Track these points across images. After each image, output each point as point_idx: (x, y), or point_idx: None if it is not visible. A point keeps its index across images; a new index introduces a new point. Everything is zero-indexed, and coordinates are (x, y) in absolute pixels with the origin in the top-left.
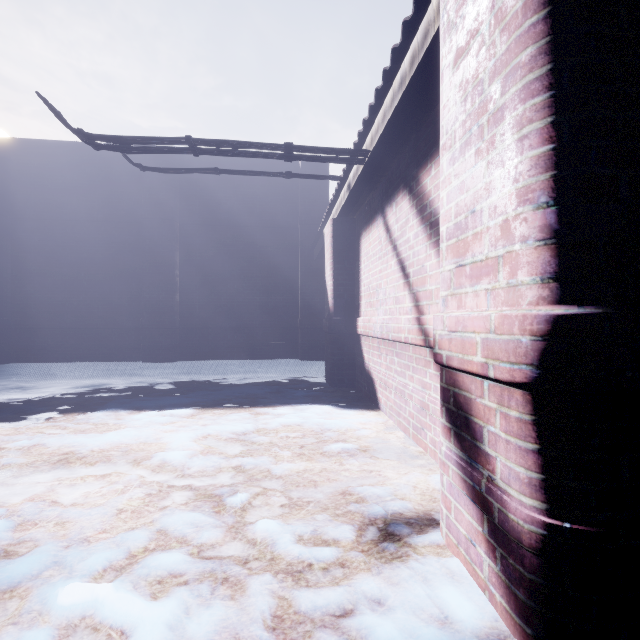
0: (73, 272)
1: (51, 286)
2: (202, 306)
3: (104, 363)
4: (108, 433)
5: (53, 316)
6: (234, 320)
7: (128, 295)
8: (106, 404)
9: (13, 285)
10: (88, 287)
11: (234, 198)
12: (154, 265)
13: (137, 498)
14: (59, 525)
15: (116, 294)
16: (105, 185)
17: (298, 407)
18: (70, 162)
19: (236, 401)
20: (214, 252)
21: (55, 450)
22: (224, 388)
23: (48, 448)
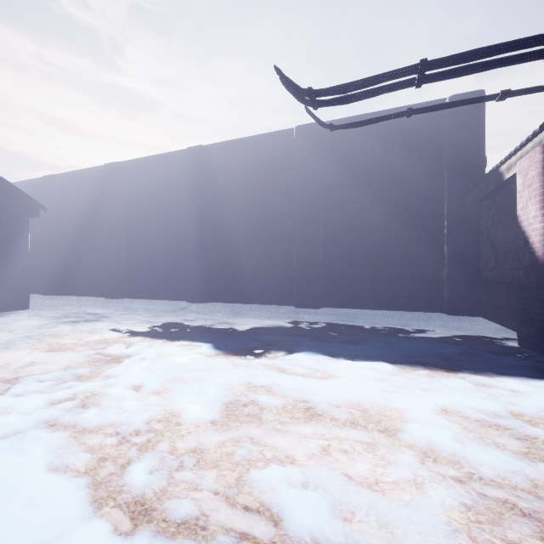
0: (246, 236)
1: (232, 247)
2: (342, 259)
3: (266, 306)
4: (328, 383)
5: (234, 269)
6: (373, 272)
7: (283, 252)
8: (299, 347)
9: (211, 247)
10: (255, 246)
11: (372, 156)
12: (304, 225)
13: (451, 507)
14: (383, 528)
15: (274, 251)
16: (267, 166)
17: (532, 383)
18: (244, 153)
19: (429, 361)
20: (353, 209)
21: (294, 395)
22: (397, 342)
23: (286, 391)
